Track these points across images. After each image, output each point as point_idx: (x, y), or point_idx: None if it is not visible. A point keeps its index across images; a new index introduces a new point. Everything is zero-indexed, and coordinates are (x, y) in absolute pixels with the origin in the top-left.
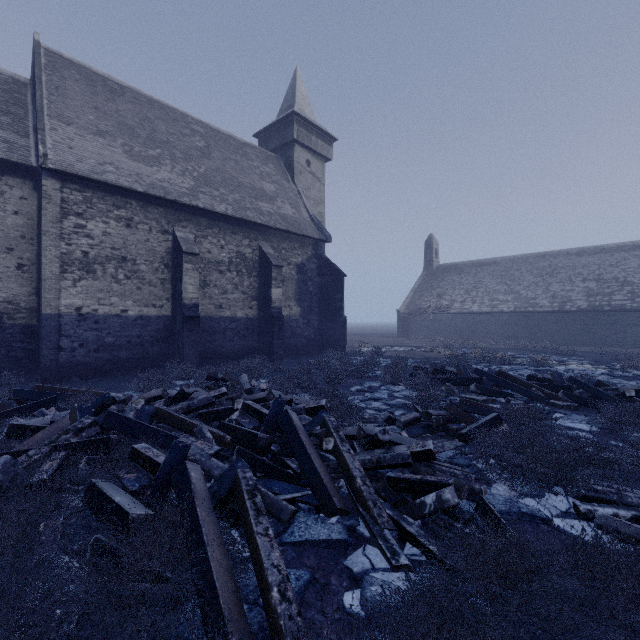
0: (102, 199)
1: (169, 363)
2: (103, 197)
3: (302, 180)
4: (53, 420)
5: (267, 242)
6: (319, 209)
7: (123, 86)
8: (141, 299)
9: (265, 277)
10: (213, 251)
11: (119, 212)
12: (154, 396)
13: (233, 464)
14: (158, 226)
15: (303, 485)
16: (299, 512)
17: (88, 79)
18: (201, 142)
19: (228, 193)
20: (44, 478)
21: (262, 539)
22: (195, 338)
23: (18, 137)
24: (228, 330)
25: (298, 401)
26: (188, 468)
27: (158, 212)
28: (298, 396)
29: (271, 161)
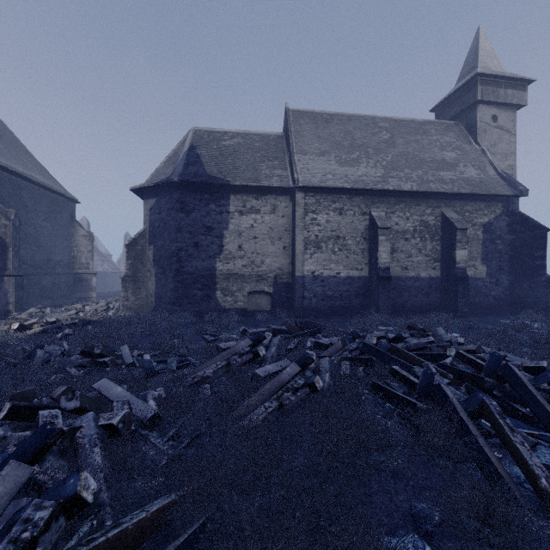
0: (325, 199)
1: (367, 312)
2: (326, 197)
3: (486, 138)
4: (331, 342)
5: (449, 208)
6: (508, 162)
7: (332, 114)
8: (348, 264)
9: (448, 240)
10: (400, 223)
11: (335, 205)
12: (379, 336)
13: (474, 393)
14: (359, 210)
15: (536, 427)
16: (539, 445)
17: (313, 119)
18: (386, 135)
19: (411, 172)
20: (348, 373)
21: (521, 446)
22: (387, 294)
23: (283, 171)
24: (412, 288)
25: (508, 358)
26: (443, 387)
27: (359, 200)
28: (508, 354)
29: (450, 129)
